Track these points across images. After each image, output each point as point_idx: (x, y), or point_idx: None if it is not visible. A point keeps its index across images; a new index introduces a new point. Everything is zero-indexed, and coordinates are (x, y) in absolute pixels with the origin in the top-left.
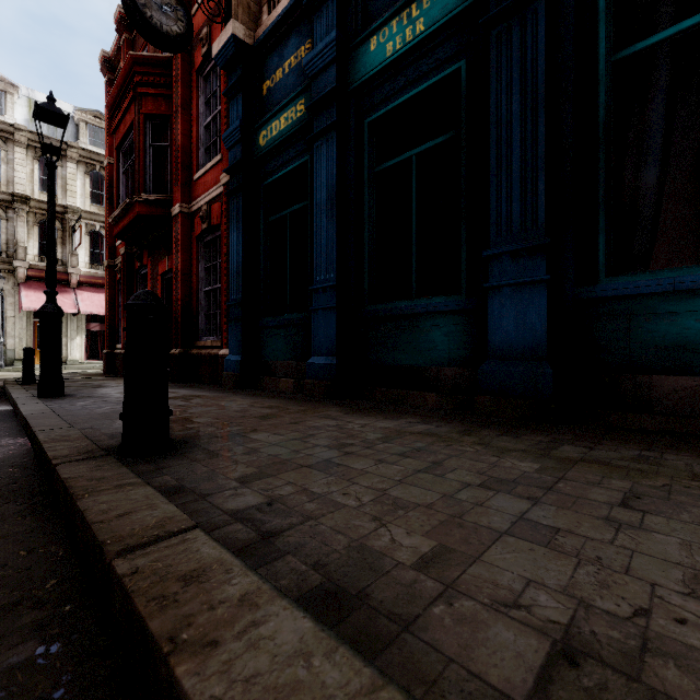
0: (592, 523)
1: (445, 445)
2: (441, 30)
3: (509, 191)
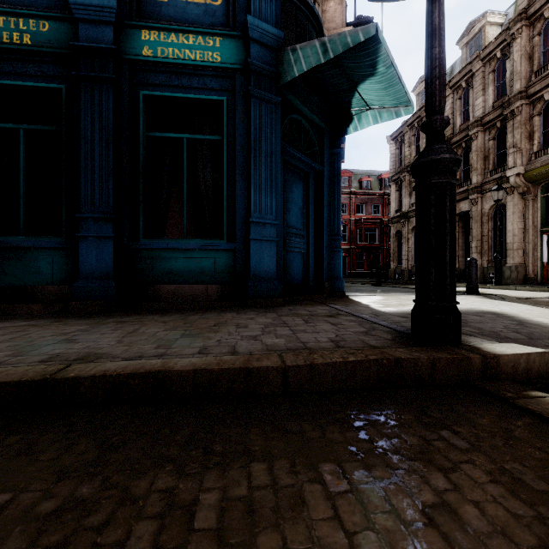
0: (94, 335)
1: (38, 327)
2: (46, 54)
3: (93, 182)
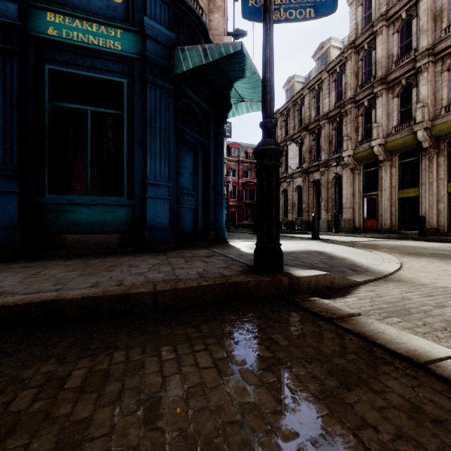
0: None
1: None
2: None
3: None
